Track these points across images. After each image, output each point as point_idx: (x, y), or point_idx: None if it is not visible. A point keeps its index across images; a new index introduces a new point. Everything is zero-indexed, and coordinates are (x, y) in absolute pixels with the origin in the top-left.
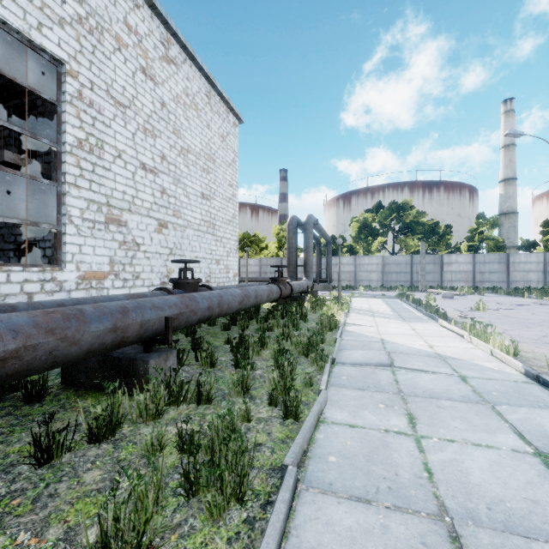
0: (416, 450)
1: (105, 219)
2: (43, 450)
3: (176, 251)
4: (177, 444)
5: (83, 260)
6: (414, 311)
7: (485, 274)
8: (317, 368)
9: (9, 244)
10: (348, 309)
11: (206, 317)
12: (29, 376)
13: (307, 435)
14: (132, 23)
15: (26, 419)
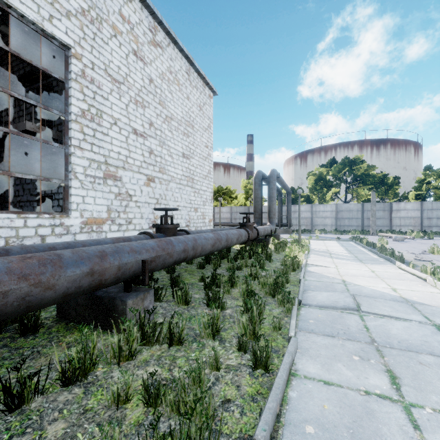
0: (409, 425)
1: (103, 175)
2: (13, 396)
3: (161, 201)
4: (143, 397)
5: (86, 208)
6: (369, 253)
7: (433, 220)
8: (284, 309)
9: (34, 196)
10: (308, 250)
11: (181, 259)
12: (3, 320)
13: (279, 395)
14: (125, 14)
15: (17, 352)
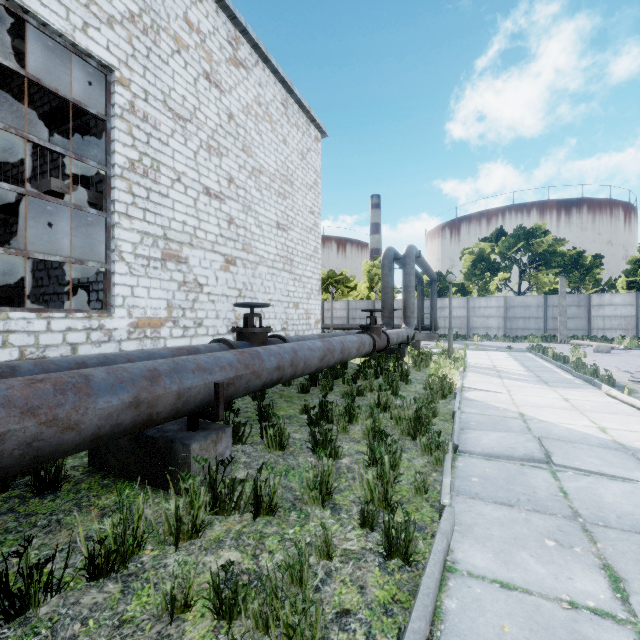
0: None
1: (161, 255)
2: (13, 596)
3: (246, 293)
4: (212, 603)
5: (136, 304)
6: (559, 371)
7: None
8: (431, 459)
9: (63, 286)
10: (464, 366)
11: (274, 380)
12: None
13: (430, 607)
14: (194, 20)
15: (27, 520)
